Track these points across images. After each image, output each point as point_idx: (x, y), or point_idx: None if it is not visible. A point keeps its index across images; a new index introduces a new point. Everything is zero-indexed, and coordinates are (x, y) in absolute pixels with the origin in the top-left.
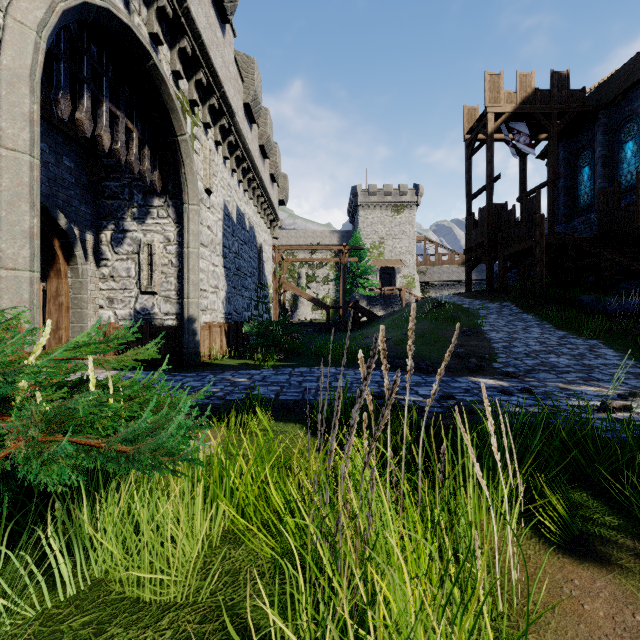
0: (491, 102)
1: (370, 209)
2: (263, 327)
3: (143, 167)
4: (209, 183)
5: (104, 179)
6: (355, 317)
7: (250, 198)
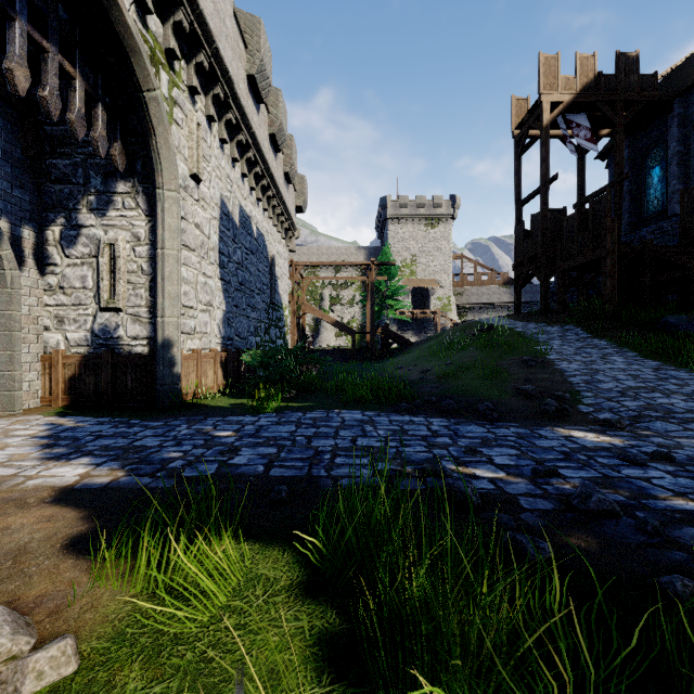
0: (546, 89)
1: (401, 223)
2: (268, 355)
3: (94, 133)
4: (197, 167)
5: (49, 155)
6: (385, 343)
7: (258, 198)
